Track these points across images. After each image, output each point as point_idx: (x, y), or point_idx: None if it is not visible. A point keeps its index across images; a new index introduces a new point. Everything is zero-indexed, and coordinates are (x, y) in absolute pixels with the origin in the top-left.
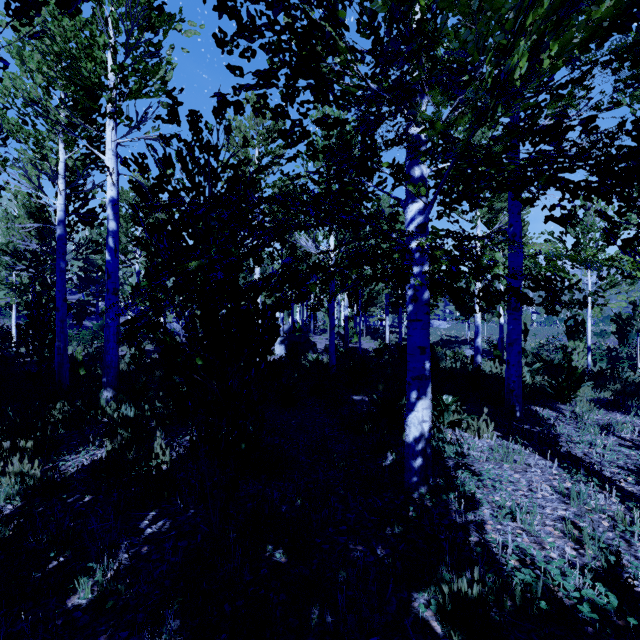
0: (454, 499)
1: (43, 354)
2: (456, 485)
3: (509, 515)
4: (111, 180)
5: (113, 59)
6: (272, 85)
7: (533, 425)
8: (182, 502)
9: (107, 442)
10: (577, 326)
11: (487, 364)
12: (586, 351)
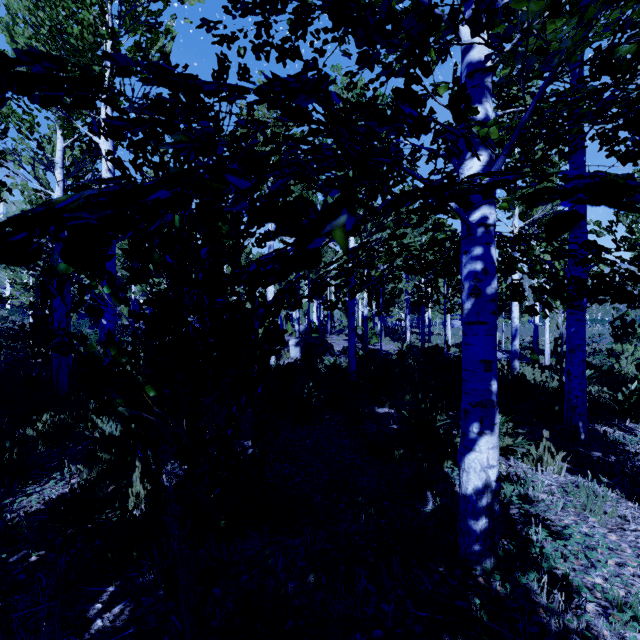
0: (536, 582)
1: (48, 356)
2: (538, 560)
3: (635, 624)
4: (106, 166)
5: (101, 22)
6: (278, 13)
7: (606, 452)
8: (152, 572)
9: (81, 469)
10: (625, 327)
11: (525, 370)
12: (636, 355)
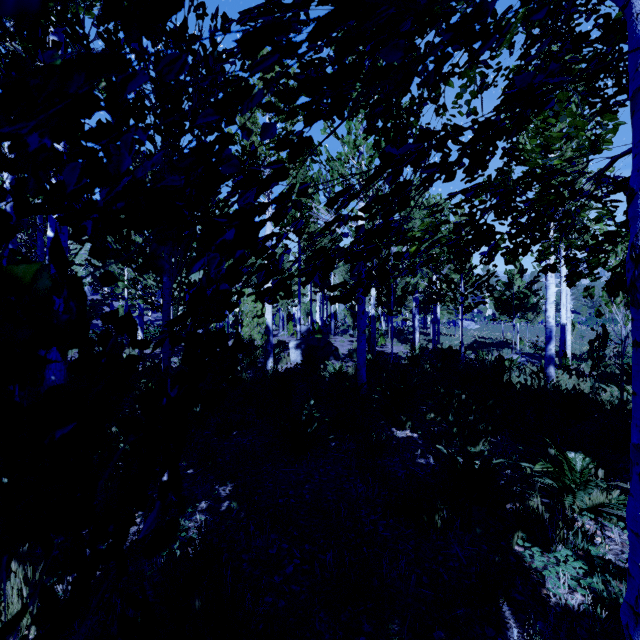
0: None
1: None
2: None
3: None
4: None
5: None
6: None
7: None
8: None
9: None
10: None
11: (560, 377)
12: None
